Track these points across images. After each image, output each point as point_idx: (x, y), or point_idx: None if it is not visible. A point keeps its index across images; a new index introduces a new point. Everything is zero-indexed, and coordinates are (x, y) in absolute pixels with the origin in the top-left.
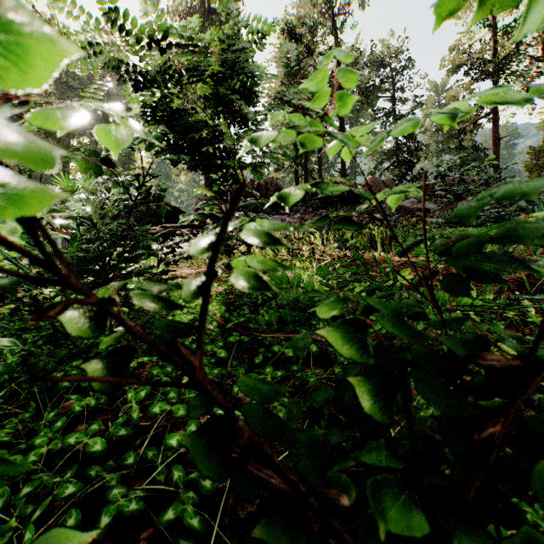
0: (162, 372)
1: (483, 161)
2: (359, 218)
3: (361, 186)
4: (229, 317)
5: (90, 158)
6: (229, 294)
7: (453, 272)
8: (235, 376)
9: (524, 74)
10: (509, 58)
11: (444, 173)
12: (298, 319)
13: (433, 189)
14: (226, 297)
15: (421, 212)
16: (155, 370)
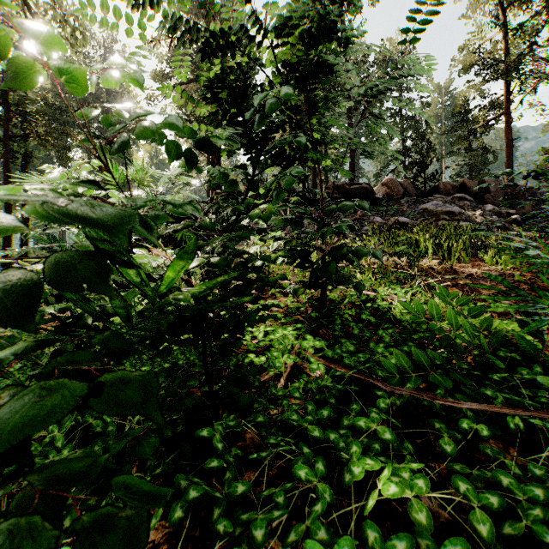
0: (313, 474)
1: (489, 164)
2: (382, 222)
3: (377, 188)
4: (333, 356)
5: (88, 158)
6: (289, 314)
7: (545, 286)
8: (456, 492)
9: (539, 74)
10: (520, 58)
11: (544, 171)
12: (441, 363)
13: (523, 190)
14: (307, 324)
15: (446, 215)
16: (302, 469)
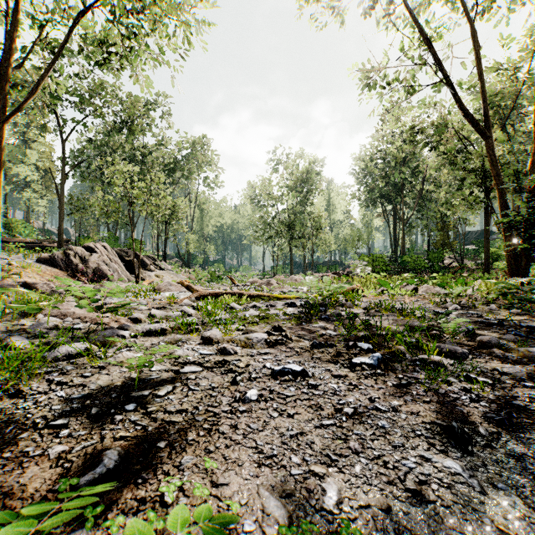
0: None
1: None
2: None
3: None
4: None
5: None
6: None
7: None
8: None
9: None
10: None
11: None
12: None
13: None
14: None
15: None
16: None
